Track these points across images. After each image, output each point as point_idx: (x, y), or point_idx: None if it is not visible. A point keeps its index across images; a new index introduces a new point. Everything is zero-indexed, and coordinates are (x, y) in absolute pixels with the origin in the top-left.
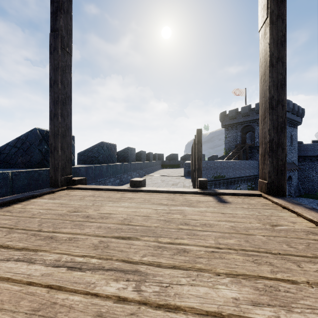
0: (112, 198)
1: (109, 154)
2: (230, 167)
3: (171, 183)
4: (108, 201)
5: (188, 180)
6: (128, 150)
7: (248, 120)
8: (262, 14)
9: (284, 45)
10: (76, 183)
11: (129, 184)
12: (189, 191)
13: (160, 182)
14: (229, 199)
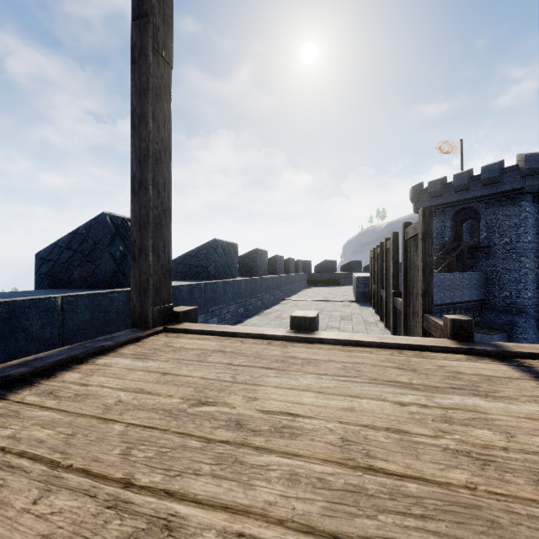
0: (266, 358)
1: (226, 261)
2: (434, 284)
3: (338, 315)
4: (264, 370)
5: (368, 310)
6: (257, 255)
7: (467, 198)
8: None
9: None
10: (179, 318)
11: (260, 315)
12: (435, 346)
13: None
14: None
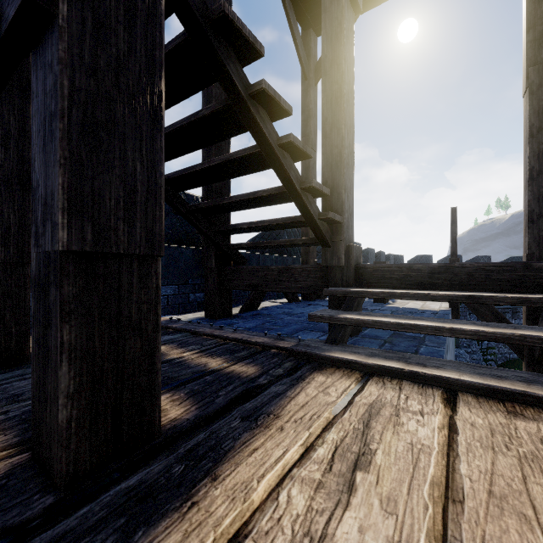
0: None
1: None
2: None
3: None
4: None
5: None
6: None
7: None
8: (524, 81)
9: None
10: None
11: None
12: None
13: None
14: None
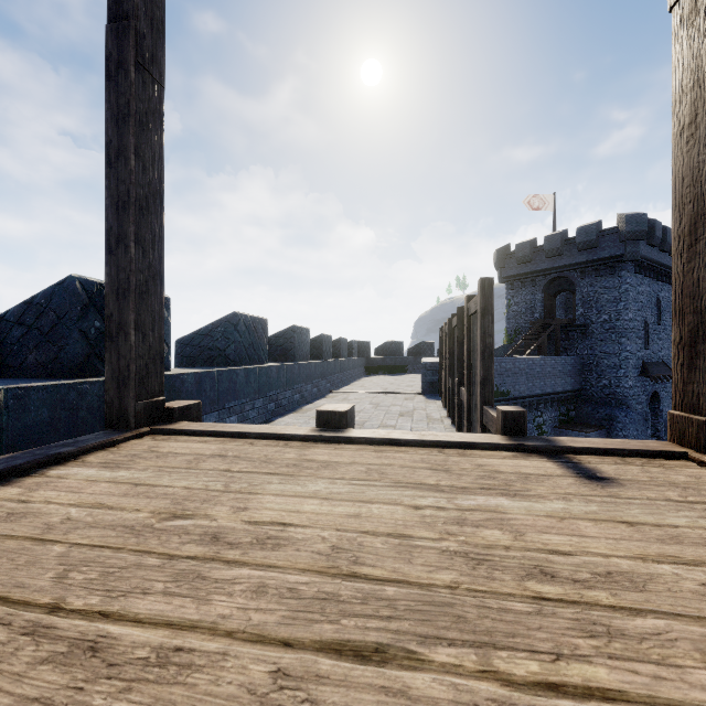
0: (276, 462)
1: (251, 342)
2: (522, 371)
3: (397, 411)
4: (268, 476)
5: (435, 404)
6: (295, 334)
7: (561, 265)
8: None
9: None
10: (174, 416)
11: (297, 412)
12: (481, 442)
13: (371, 409)
14: (605, 468)
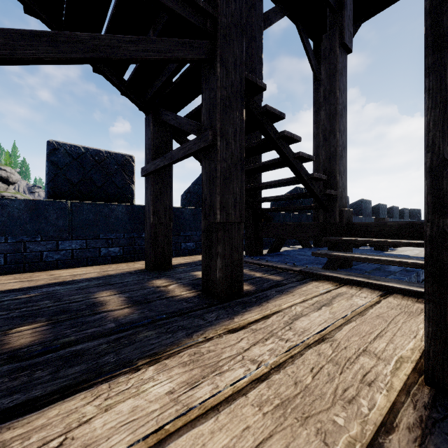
0: None
1: None
2: None
3: None
4: None
5: None
6: (362, 203)
7: None
8: None
9: None
10: None
11: None
12: None
13: None
14: None
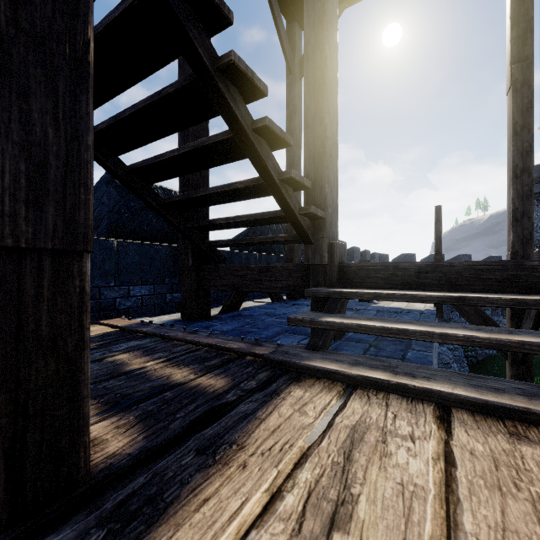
0: None
1: None
2: None
3: None
4: None
5: None
6: None
7: None
8: (507, 79)
9: (531, 112)
10: None
11: None
12: None
13: None
14: None
